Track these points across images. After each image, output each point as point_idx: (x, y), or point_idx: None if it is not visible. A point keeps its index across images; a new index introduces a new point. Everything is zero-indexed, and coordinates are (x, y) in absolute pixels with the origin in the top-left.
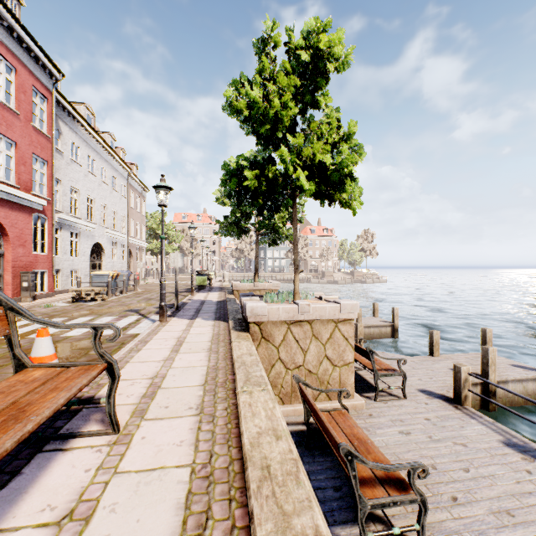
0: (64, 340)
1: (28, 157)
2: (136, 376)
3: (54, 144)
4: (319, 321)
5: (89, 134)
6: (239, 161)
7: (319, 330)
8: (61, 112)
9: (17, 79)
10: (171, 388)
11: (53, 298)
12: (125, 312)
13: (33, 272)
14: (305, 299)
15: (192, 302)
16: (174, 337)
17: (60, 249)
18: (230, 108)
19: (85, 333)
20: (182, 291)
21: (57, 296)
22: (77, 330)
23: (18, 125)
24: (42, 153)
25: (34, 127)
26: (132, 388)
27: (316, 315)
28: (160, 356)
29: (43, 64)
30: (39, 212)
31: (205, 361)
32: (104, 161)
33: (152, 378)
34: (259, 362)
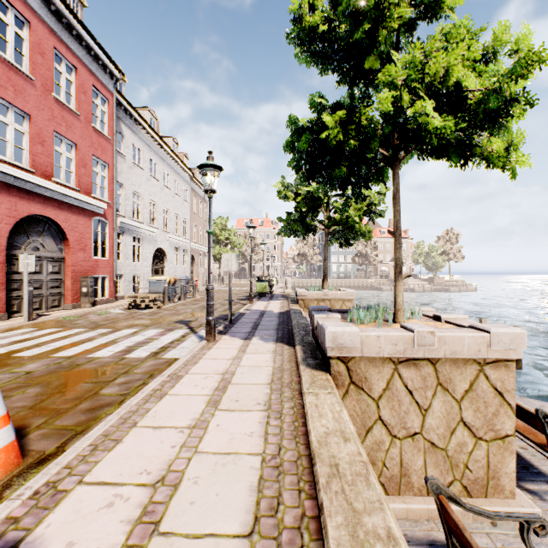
0: (86, 364)
1: (89, 160)
2: (130, 473)
3: (114, 146)
4: (449, 360)
5: (151, 137)
6: (315, 98)
7: (449, 375)
8: (123, 115)
9: (77, 79)
10: (178, 536)
11: (112, 304)
12: (173, 324)
13: (92, 277)
14: (409, 318)
15: (249, 313)
16: (218, 372)
17: (123, 254)
18: (299, 31)
19: (116, 354)
20: (241, 298)
21: (118, 301)
22: (110, 348)
23: (78, 126)
24: (102, 155)
25: (95, 129)
26: (104, 520)
27: (444, 350)
28: (187, 414)
29: (103, 63)
30: (100, 215)
31: (258, 438)
32: (166, 165)
33: (153, 484)
34: (367, 466)
